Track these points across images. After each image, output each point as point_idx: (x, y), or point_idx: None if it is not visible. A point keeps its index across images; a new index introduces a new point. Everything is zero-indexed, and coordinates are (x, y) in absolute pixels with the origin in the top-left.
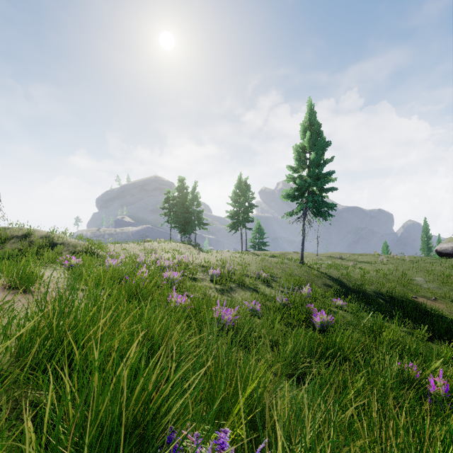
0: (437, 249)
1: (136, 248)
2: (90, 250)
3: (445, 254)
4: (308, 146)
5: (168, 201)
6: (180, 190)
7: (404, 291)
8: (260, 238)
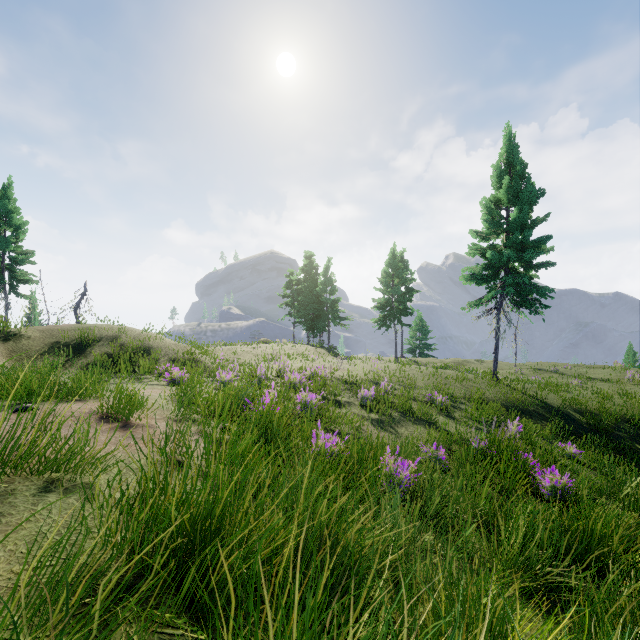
0: None
1: (251, 352)
2: (194, 355)
3: None
4: (505, 200)
5: (290, 286)
6: (306, 270)
7: None
8: (423, 338)
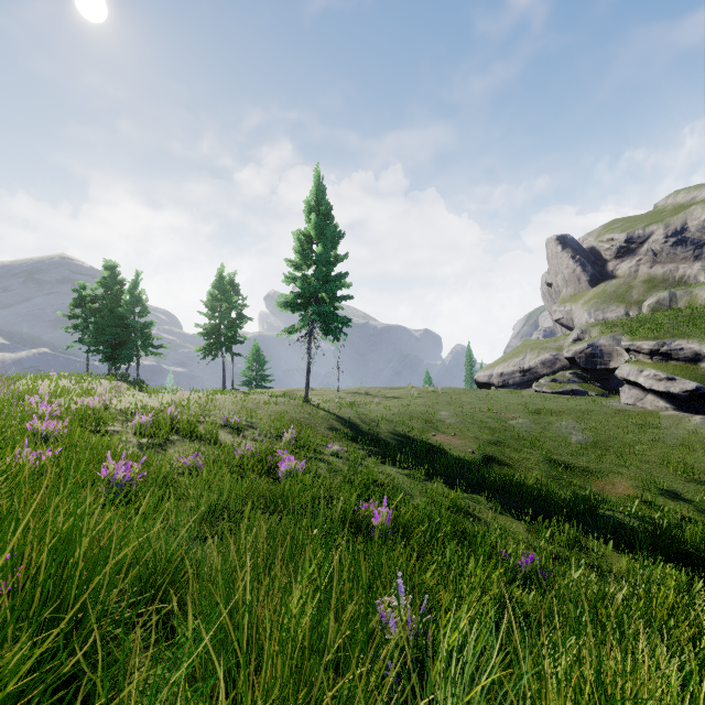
0: (475, 378)
1: None
2: None
3: (483, 384)
4: (314, 235)
5: (81, 303)
6: (107, 284)
7: (425, 429)
8: (259, 369)
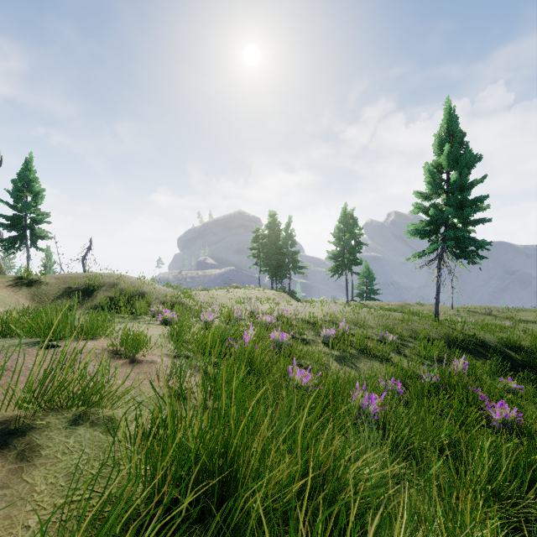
0: None
1: (225, 296)
2: (180, 299)
3: None
4: (446, 164)
5: (256, 240)
6: (270, 227)
7: None
8: (369, 284)
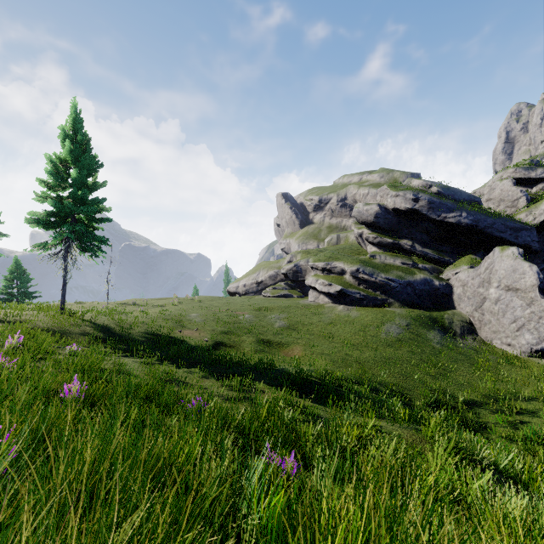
0: (228, 289)
1: None
2: None
3: (233, 293)
4: (70, 160)
5: None
6: None
7: (174, 327)
8: (21, 286)
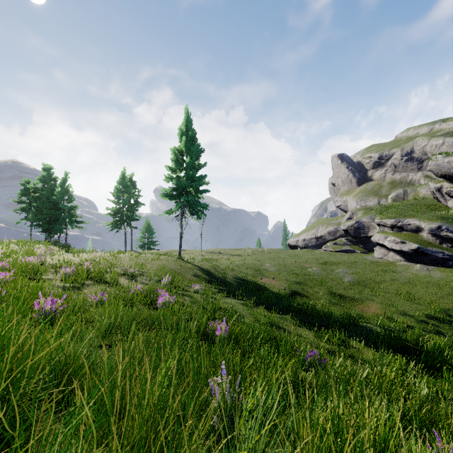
0: (288, 243)
1: None
2: None
3: (293, 246)
4: (185, 150)
5: (27, 193)
6: (45, 180)
7: (255, 274)
8: (150, 237)
